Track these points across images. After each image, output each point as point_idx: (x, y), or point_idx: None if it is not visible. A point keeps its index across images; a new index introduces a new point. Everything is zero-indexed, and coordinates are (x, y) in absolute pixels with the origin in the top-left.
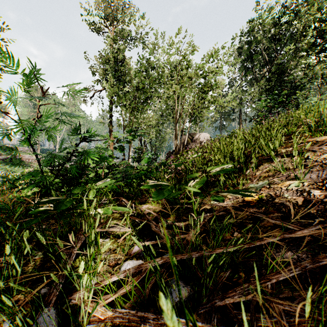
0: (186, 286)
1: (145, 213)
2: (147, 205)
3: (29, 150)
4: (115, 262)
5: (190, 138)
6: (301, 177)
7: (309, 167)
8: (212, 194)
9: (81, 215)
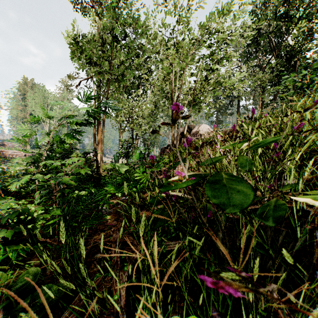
0: None
1: None
2: None
3: (18, 146)
4: None
5: (188, 131)
6: None
7: None
8: None
9: None
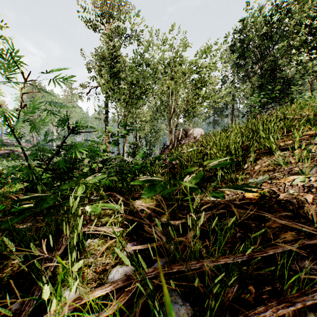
0: (185, 303)
1: (138, 210)
2: (141, 200)
3: (27, 146)
4: (103, 268)
5: (184, 134)
6: (306, 171)
7: (313, 161)
8: (211, 191)
9: (66, 213)
